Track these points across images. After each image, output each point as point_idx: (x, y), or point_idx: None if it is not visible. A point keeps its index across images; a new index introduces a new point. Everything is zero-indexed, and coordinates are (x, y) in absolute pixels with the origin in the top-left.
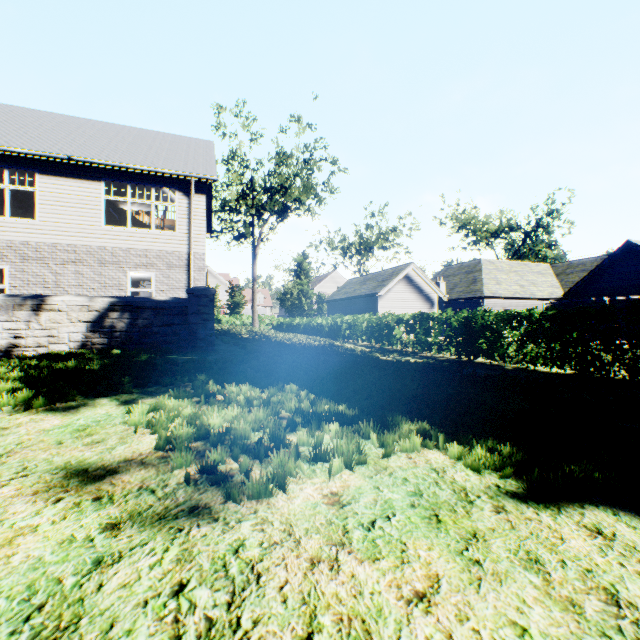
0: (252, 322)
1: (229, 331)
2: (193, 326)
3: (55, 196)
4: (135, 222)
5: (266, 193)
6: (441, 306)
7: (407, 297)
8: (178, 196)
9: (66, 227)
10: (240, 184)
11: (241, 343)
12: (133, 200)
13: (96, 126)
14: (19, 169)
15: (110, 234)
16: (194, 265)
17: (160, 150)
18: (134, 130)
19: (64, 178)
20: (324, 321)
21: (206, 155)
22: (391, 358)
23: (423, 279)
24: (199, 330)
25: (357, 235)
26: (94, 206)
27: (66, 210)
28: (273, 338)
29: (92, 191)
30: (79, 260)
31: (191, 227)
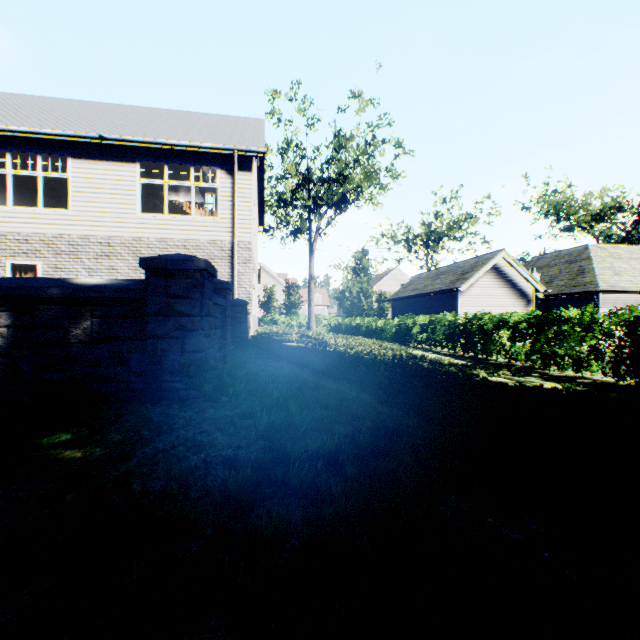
0: (308, 323)
1: (276, 336)
2: (155, 342)
3: (88, 182)
4: (182, 214)
5: (323, 184)
6: (534, 304)
7: (495, 293)
8: (220, 175)
9: (99, 216)
10: (296, 175)
11: (257, 387)
12: (170, 182)
13: (141, 111)
14: (52, 154)
15: (145, 223)
16: (238, 256)
17: (204, 128)
18: (180, 113)
19: (97, 161)
20: (390, 322)
21: (254, 130)
22: (505, 379)
23: (517, 270)
24: (169, 351)
25: (423, 226)
26: (129, 191)
27: (99, 197)
28: (331, 346)
29: (126, 174)
30: (113, 253)
31: (234, 211)
